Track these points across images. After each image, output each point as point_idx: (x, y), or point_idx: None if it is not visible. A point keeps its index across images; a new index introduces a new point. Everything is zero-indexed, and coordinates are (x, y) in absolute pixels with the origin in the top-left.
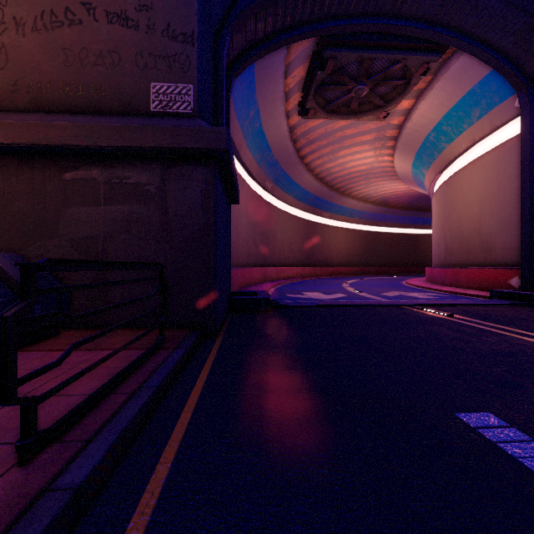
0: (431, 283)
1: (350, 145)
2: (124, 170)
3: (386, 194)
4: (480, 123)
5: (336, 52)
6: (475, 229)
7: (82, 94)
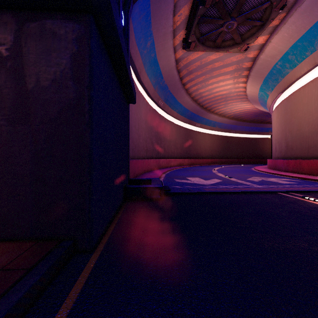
0: (275, 170)
1: (216, 75)
2: None
3: (237, 112)
4: None
5: None
6: (314, 131)
7: None
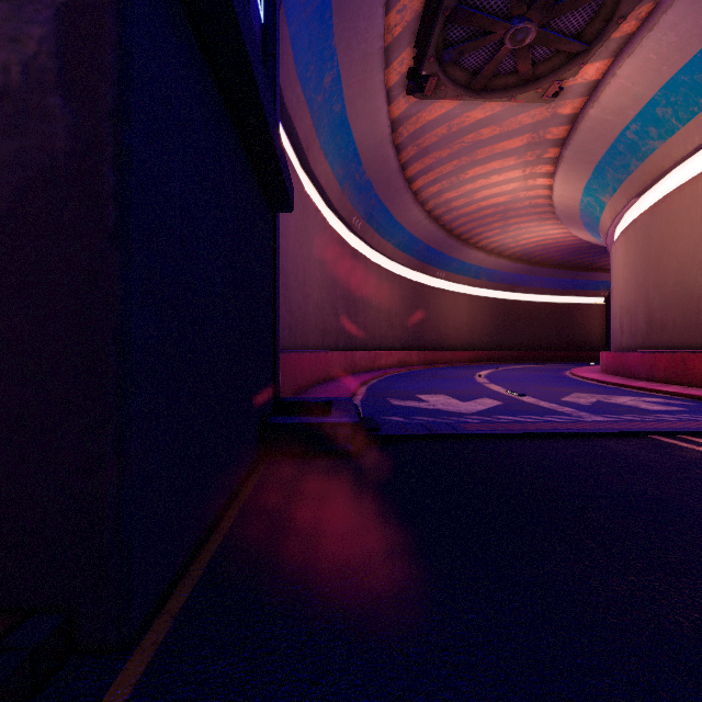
0: (621, 376)
1: (485, 158)
2: None
3: (529, 244)
4: None
5: None
6: None
7: None
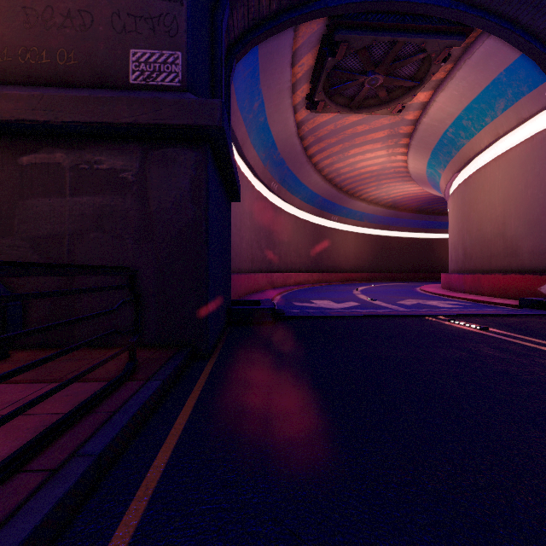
0: (448, 290)
1: (360, 143)
2: (95, 153)
3: (398, 197)
4: (505, 116)
5: (349, 34)
6: (498, 232)
7: (46, 63)
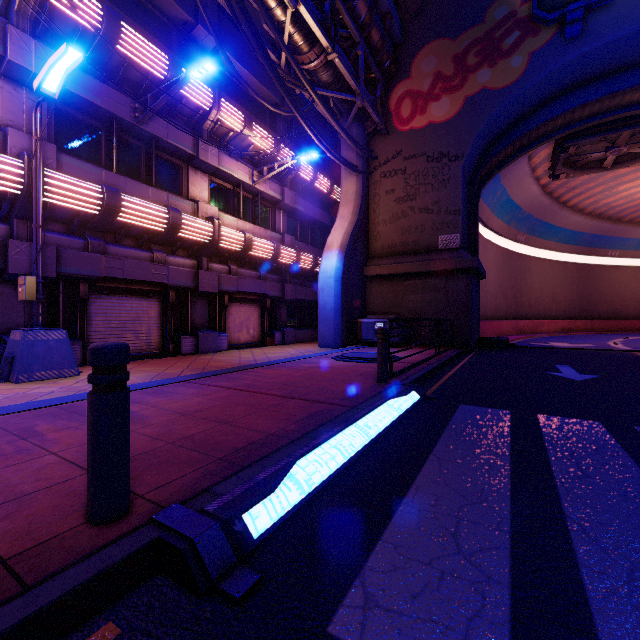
0: None
1: (631, 179)
2: (429, 279)
3: None
4: None
5: (576, 142)
6: None
7: (408, 246)
